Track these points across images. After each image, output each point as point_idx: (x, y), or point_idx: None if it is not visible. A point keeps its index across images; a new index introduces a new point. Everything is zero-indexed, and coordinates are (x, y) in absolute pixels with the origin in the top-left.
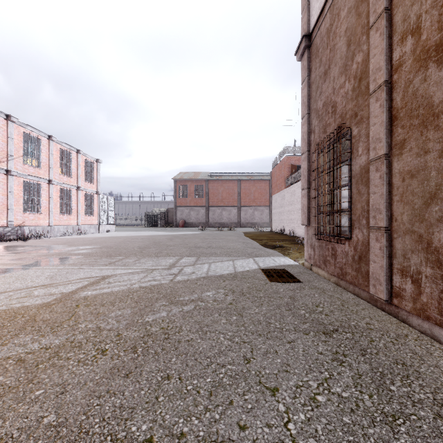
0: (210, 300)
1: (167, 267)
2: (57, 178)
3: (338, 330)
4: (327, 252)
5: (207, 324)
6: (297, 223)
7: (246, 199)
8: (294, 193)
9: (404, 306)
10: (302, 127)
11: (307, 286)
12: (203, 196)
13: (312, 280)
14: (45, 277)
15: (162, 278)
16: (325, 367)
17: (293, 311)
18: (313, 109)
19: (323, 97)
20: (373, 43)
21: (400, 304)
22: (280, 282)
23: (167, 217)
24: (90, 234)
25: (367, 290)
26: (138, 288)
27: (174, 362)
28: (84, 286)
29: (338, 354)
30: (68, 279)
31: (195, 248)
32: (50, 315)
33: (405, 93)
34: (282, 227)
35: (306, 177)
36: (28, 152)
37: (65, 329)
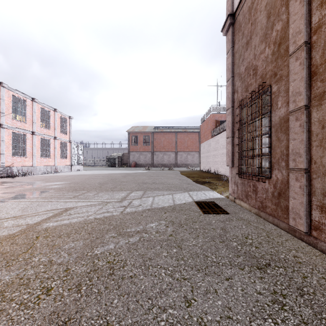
0: (153, 232)
1: (119, 200)
2: (38, 130)
3: (270, 264)
4: (248, 189)
5: (149, 258)
6: (220, 164)
7: (182, 146)
8: (218, 141)
9: (324, 238)
10: (227, 88)
11: (234, 217)
12: (150, 144)
13: (238, 212)
14: (18, 209)
15: (114, 210)
16: (267, 311)
17: (226, 243)
18: (236, 73)
19: (245, 63)
20: (293, 11)
21: (319, 236)
22: (212, 214)
23: (123, 159)
24: (64, 173)
25: (286, 221)
26: (92, 220)
27: (115, 304)
28: (48, 218)
29: (276, 293)
30: (37, 211)
31: (143, 184)
32: (10, 248)
33: (324, 51)
34: (209, 167)
35: (230, 128)
36: (17, 111)
37: (19, 263)
